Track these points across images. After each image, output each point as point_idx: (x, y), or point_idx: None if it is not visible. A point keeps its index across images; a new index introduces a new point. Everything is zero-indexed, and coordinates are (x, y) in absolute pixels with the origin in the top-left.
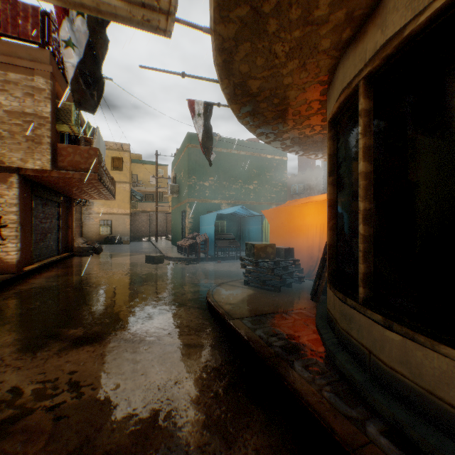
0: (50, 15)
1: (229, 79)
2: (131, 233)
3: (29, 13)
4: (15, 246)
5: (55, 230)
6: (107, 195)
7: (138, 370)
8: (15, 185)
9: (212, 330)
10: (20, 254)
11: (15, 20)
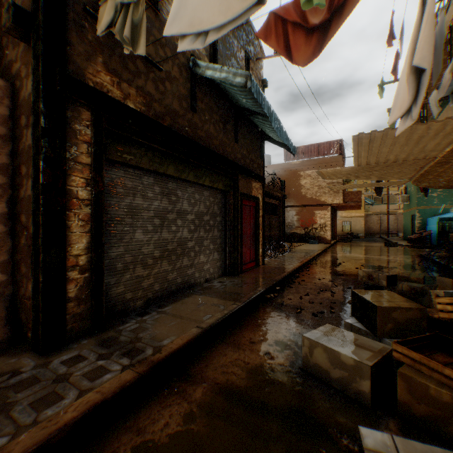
0: (341, 139)
1: (421, 186)
2: (363, 231)
3: (334, 143)
4: (329, 233)
5: (331, 228)
6: (358, 208)
7: (393, 258)
8: (329, 210)
9: (418, 258)
10: (330, 237)
11: (329, 149)
